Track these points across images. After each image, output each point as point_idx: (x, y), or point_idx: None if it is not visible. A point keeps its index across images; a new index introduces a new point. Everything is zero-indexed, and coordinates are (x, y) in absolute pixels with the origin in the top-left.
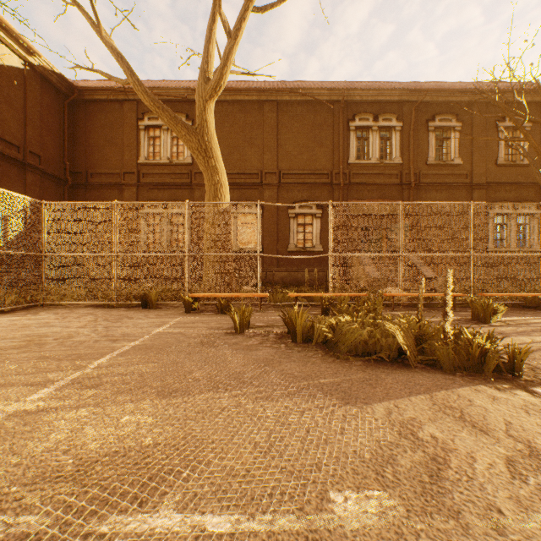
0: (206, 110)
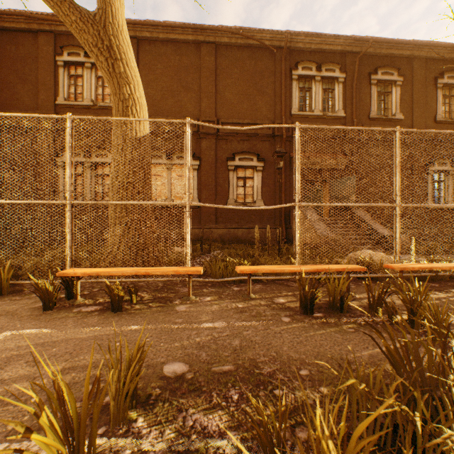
0: None
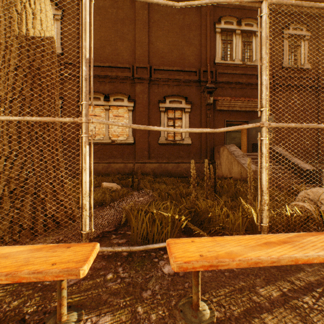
0: None
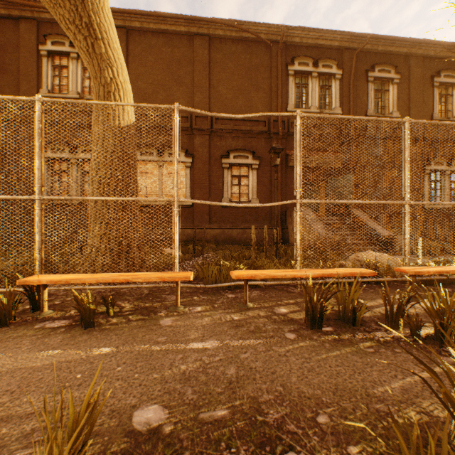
0: None
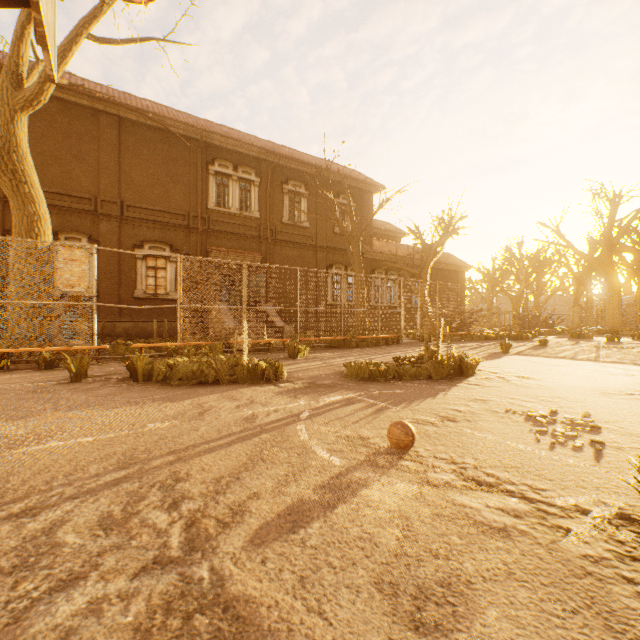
0: (16, 122)
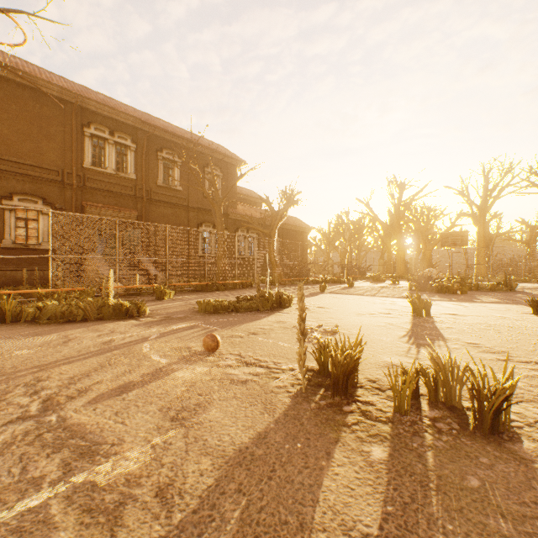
0: None
